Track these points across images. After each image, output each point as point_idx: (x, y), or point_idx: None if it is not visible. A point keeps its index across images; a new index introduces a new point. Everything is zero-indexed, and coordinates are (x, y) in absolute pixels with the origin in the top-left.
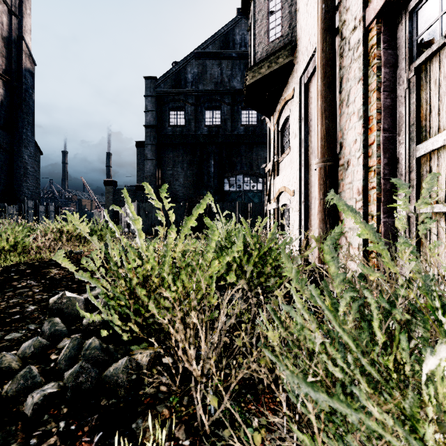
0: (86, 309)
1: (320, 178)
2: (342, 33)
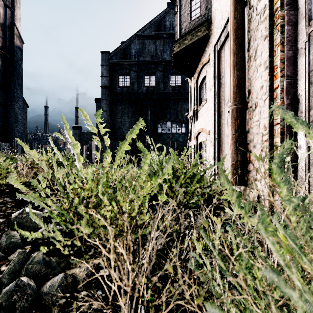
0: (44, 222)
1: (232, 117)
2: (250, 3)
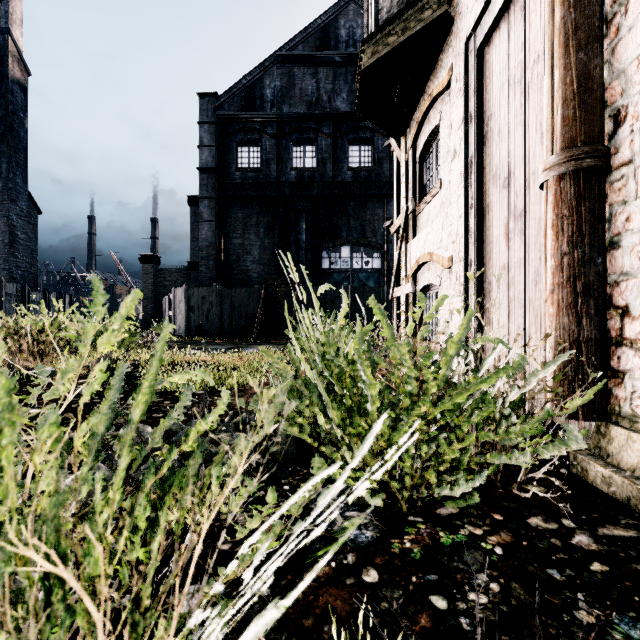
0: None
1: (560, 201)
2: None
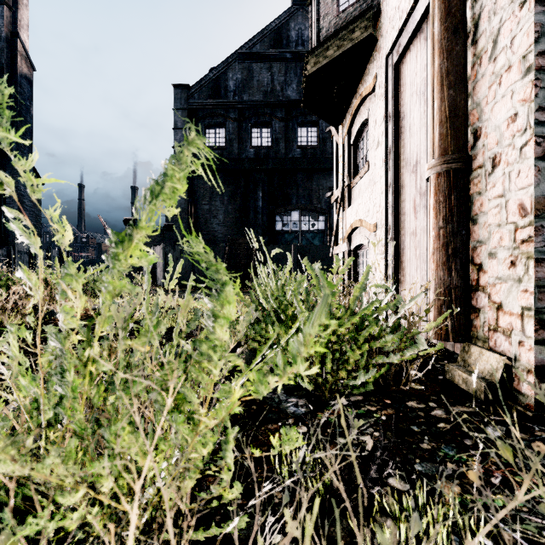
0: None
1: (438, 191)
2: None
